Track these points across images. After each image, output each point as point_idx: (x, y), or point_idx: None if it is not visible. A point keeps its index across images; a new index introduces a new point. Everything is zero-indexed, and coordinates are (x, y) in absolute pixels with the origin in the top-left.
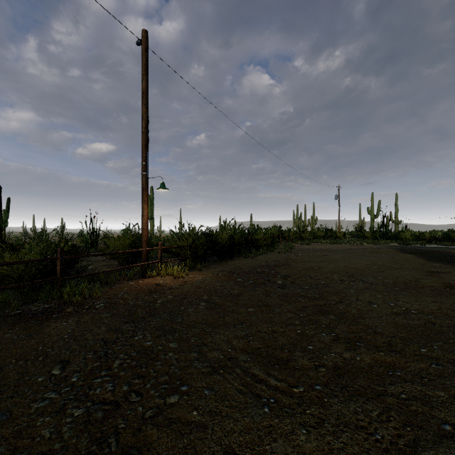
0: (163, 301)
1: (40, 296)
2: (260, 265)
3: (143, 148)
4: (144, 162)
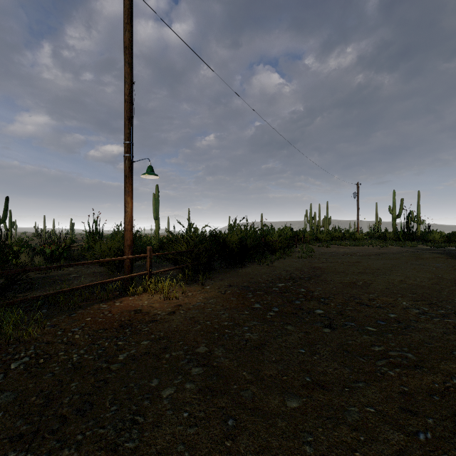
0: (127, 357)
1: None
2: (280, 276)
3: (125, 122)
4: (127, 140)
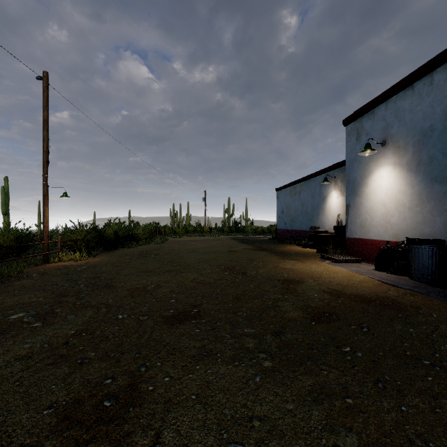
0: (82, 269)
1: None
2: (140, 251)
3: (45, 164)
4: (46, 174)
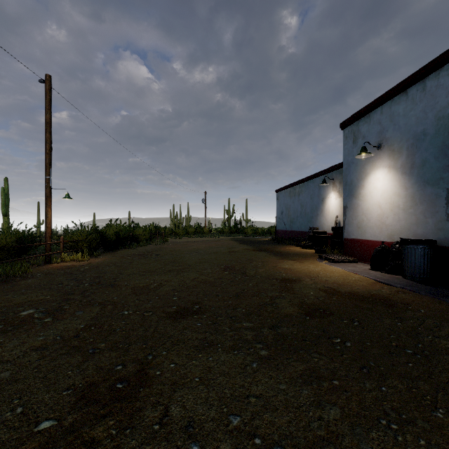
0: (85, 269)
1: None
2: (141, 252)
3: (47, 166)
4: (49, 176)
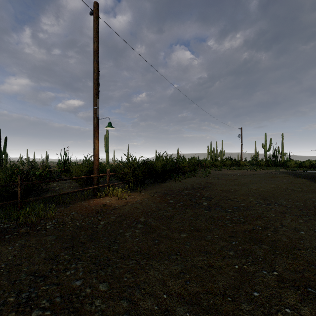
0: (105, 223)
1: (1, 217)
2: (187, 187)
3: (94, 96)
4: (95, 106)
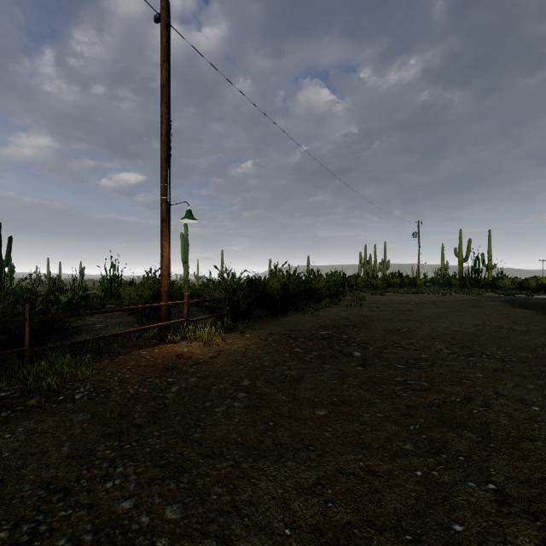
0: (179, 389)
1: None
2: (324, 325)
3: (162, 164)
4: (164, 182)
